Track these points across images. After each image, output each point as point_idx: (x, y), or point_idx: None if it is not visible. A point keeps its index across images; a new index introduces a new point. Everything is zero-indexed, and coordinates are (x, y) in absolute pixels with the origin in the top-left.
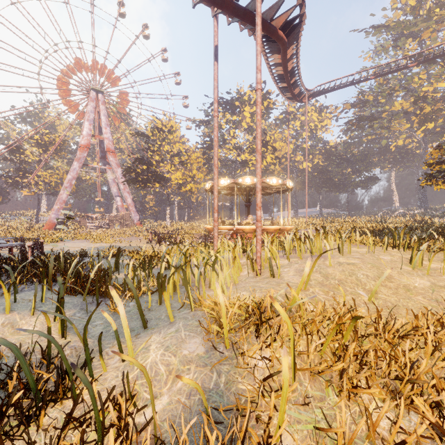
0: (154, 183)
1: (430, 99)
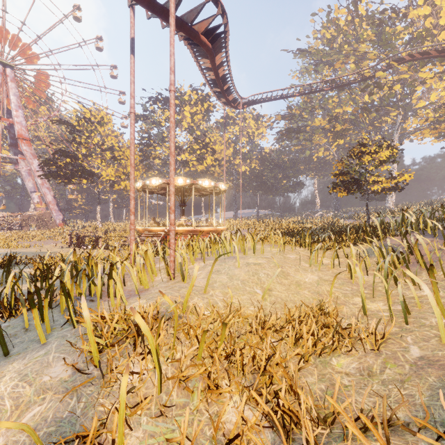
0: (81, 179)
1: (340, 120)
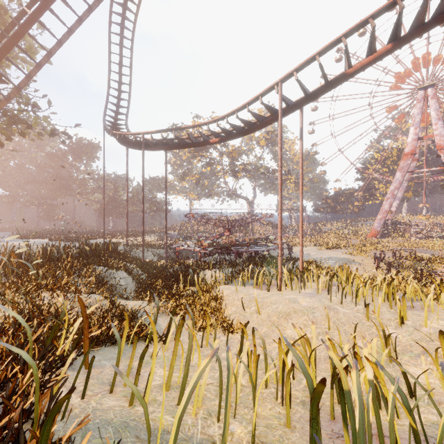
0: None
1: None
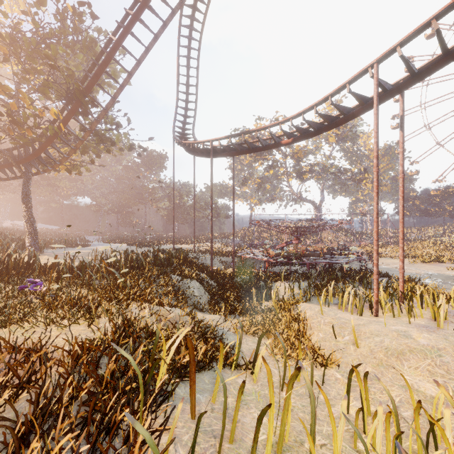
0: None
1: None
